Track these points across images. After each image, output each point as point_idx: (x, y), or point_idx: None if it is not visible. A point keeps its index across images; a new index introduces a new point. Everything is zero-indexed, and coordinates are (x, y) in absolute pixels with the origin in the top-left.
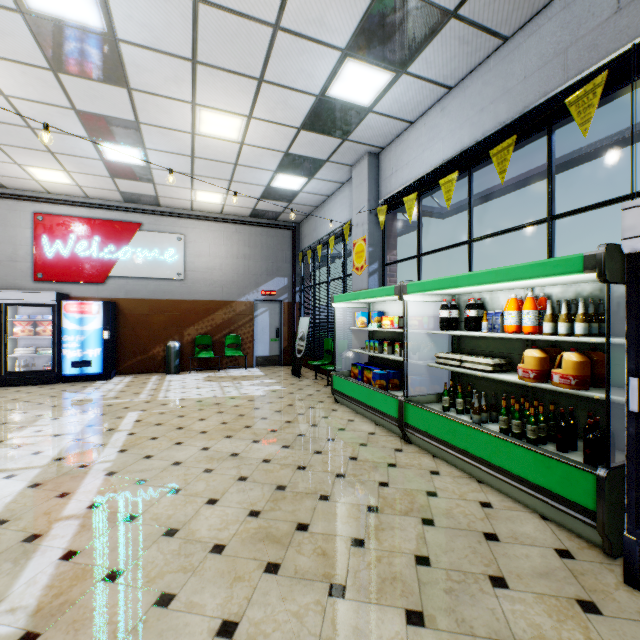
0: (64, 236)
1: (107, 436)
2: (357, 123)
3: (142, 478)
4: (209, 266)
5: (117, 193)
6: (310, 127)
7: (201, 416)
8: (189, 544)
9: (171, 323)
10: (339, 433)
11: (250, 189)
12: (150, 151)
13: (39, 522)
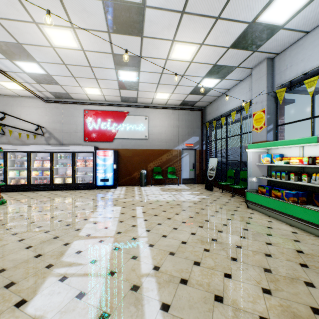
0: (96, 120)
1: (134, 220)
2: (268, 38)
3: (170, 251)
4: (159, 132)
5: (119, 97)
6: (236, 46)
7: (175, 212)
8: (239, 312)
9: (142, 161)
10: (270, 230)
11: (185, 89)
12: (141, 72)
13: (132, 276)
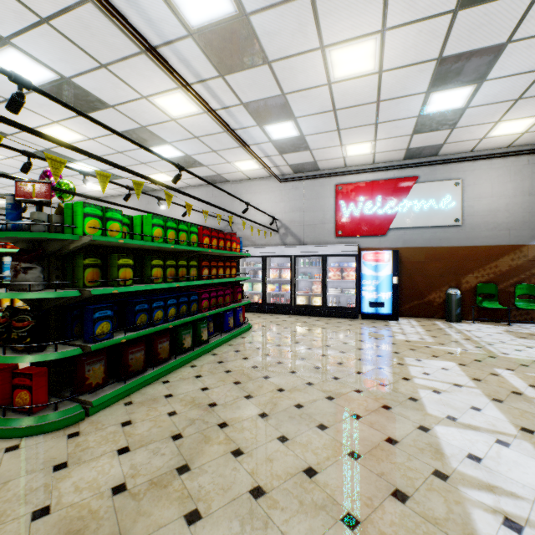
0: (355, 199)
1: (531, 404)
2: None
3: None
4: (490, 208)
5: (402, 152)
6: None
7: None
8: None
9: (446, 270)
10: None
11: None
12: (486, 83)
13: None
